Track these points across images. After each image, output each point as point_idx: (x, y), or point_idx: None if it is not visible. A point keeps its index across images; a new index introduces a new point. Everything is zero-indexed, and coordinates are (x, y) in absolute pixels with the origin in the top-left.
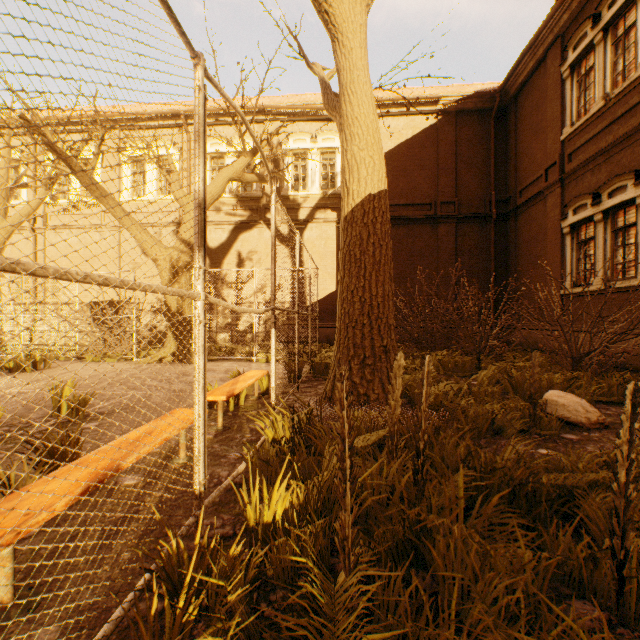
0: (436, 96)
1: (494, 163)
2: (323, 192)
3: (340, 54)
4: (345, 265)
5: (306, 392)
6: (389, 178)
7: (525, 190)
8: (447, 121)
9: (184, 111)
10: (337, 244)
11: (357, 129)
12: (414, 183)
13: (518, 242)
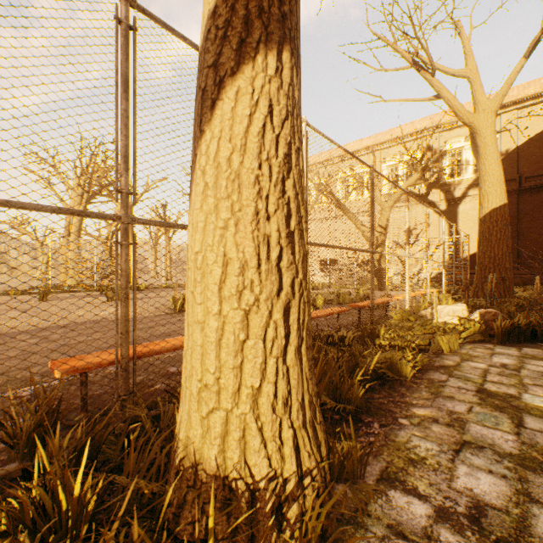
0: None
1: None
2: (475, 175)
3: (478, 140)
4: (480, 241)
5: None
6: (542, 153)
7: None
8: None
9: (372, 145)
10: None
11: (487, 177)
12: None
13: None
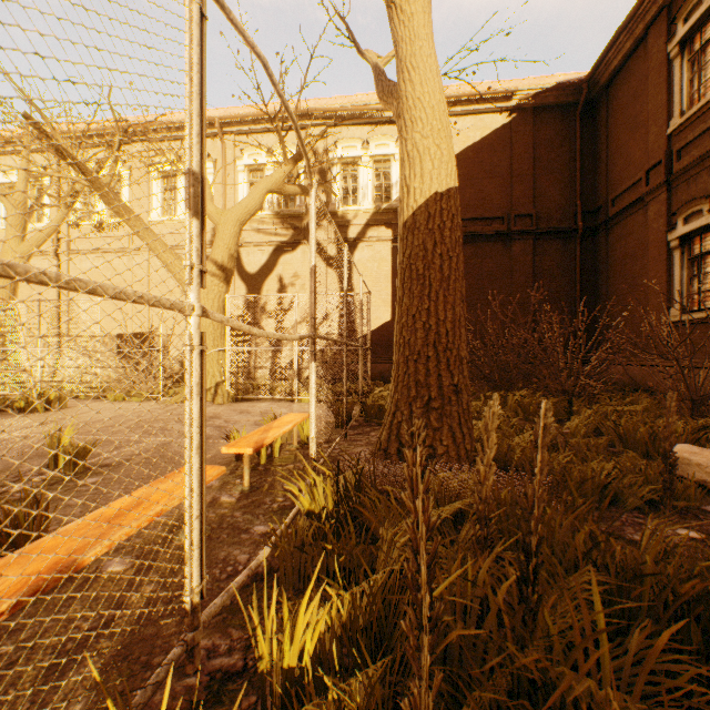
0: (510, 90)
1: (580, 167)
2: (376, 206)
3: (398, 22)
4: (404, 283)
5: (356, 440)
6: None
7: (619, 198)
8: (523, 119)
9: (219, 118)
10: (392, 266)
11: (419, 112)
12: (483, 193)
13: (610, 261)
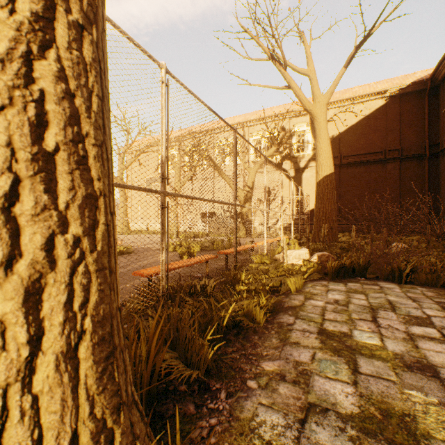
0: (384, 90)
1: (428, 122)
2: (313, 152)
3: (315, 124)
4: (316, 199)
5: None
6: (353, 140)
7: None
8: (393, 101)
9: (243, 122)
10: None
11: (321, 152)
12: (370, 141)
13: (444, 171)
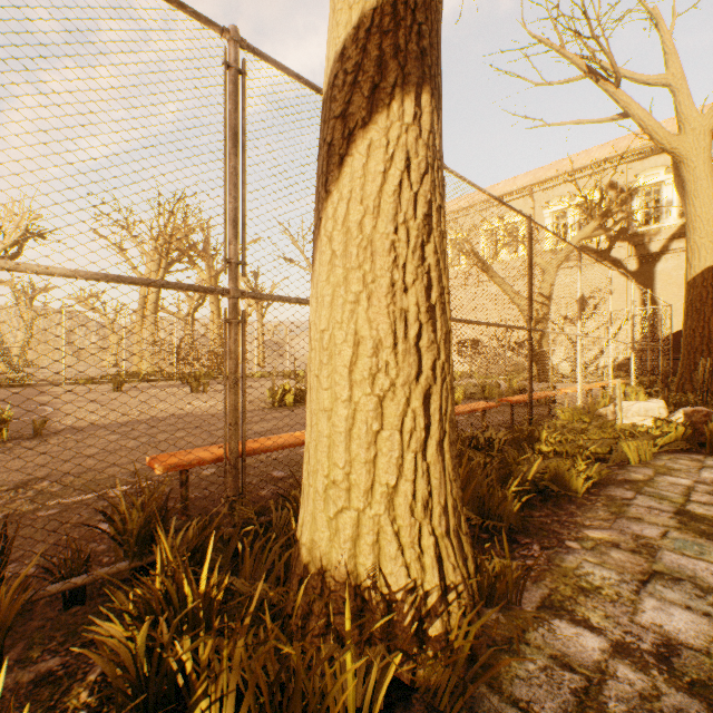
0: None
1: None
2: (681, 221)
3: (684, 171)
4: (687, 313)
5: None
6: None
7: None
8: None
9: (530, 185)
10: None
11: (698, 224)
12: None
13: None
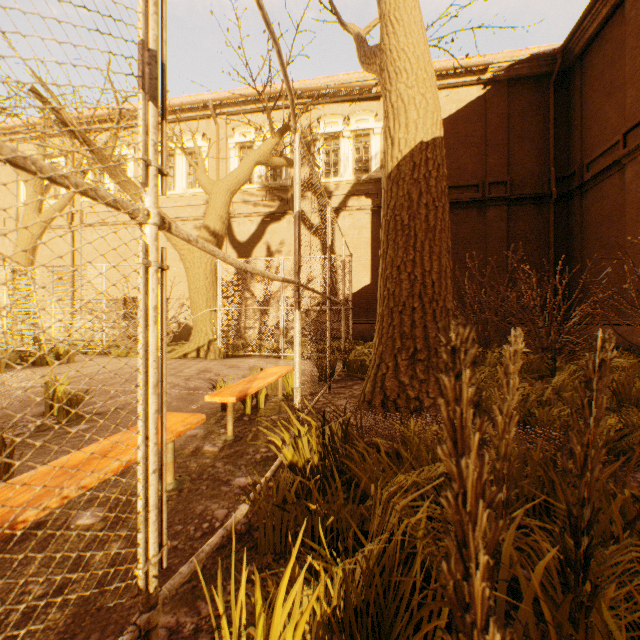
0: (484, 63)
1: (553, 135)
2: (356, 178)
3: None
4: (389, 235)
5: (339, 393)
6: None
7: (594, 162)
8: (497, 91)
9: (212, 100)
10: (372, 233)
11: (404, 63)
12: (458, 163)
13: (584, 224)
